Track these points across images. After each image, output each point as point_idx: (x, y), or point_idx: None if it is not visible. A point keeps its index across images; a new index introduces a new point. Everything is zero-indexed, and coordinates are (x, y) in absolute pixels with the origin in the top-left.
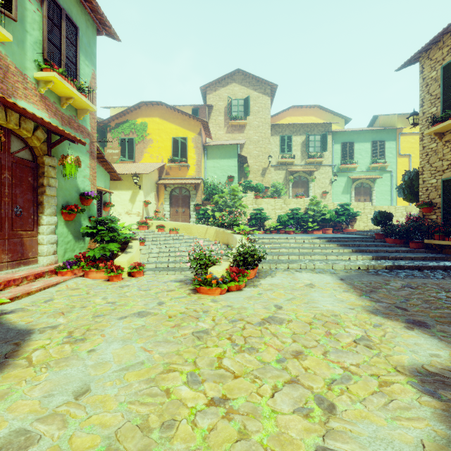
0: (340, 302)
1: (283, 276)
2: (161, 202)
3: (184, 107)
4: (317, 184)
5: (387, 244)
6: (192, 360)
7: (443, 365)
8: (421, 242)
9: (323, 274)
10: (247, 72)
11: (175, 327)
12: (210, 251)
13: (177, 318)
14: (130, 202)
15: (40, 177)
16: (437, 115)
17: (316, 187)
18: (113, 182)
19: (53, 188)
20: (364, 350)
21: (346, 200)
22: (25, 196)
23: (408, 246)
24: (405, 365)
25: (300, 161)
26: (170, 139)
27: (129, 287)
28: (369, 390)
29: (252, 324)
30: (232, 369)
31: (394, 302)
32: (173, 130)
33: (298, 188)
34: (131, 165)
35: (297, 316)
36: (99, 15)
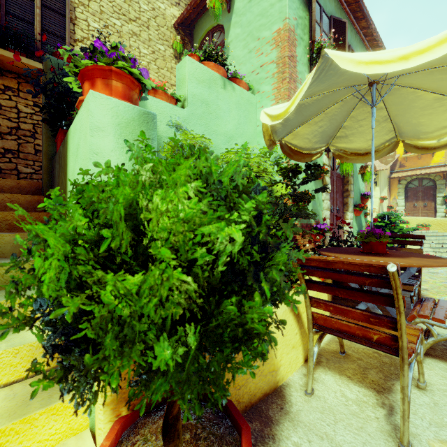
0: None
1: None
2: (392, 197)
3: None
4: None
5: None
6: None
7: None
8: None
9: None
10: None
11: None
12: None
13: None
14: None
15: (345, 184)
16: None
17: None
18: None
19: (352, 192)
20: None
21: None
22: (339, 199)
23: None
24: None
25: None
26: None
27: (440, 274)
28: None
29: None
30: None
31: None
32: None
33: None
34: None
35: None
36: (374, 41)
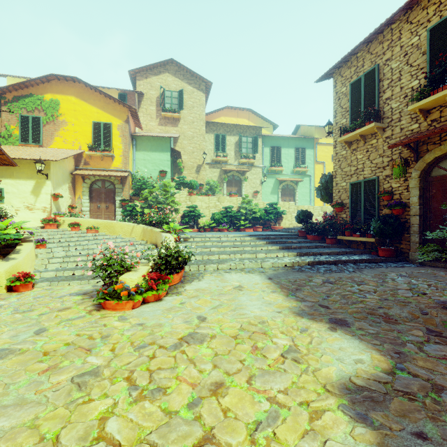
0: (268, 305)
1: (211, 279)
2: (78, 196)
3: (110, 90)
4: (249, 184)
5: (309, 241)
6: (53, 435)
7: (368, 373)
8: (335, 238)
9: (253, 274)
10: (181, 64)
11: (47, 371)
12: (123, 254)
13: (57, 354)
14: (33, 194)
15: None
16: (347, 125)
17: (248, 187)
18: (6, 169)
19: None
20: (292, 366)
21: (274, 200)
22: None
23: (325, 242)
24: (334, 380)
25: (234, 160)
26: (90, 123)
27: None
28: (299, 431)
29: (165, 348)
30: (118, 438)
31: (317, 300)
32: (94, 113)
33: (232, 187)
34: (35, 150)
35: (222, 328)
36: None
